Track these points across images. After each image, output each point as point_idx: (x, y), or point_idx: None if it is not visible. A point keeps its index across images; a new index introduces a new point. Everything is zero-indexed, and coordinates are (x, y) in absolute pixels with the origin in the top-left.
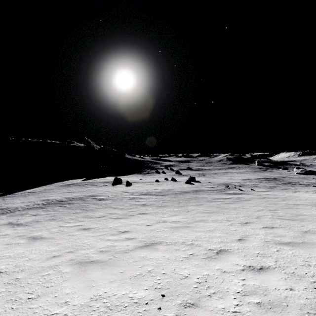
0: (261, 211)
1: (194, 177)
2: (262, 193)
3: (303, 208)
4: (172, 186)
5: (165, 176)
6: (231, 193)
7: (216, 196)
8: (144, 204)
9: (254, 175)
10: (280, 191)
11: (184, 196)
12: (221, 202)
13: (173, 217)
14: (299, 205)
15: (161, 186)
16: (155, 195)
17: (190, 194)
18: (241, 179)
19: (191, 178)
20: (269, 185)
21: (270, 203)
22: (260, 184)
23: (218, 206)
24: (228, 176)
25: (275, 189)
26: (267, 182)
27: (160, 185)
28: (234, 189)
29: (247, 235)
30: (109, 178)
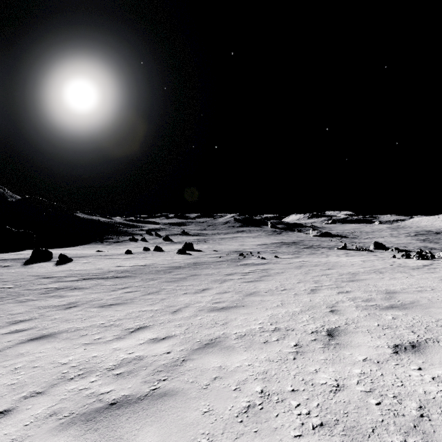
0: (320, 292)
1: (191, 243)
2: (292, 261)
3: (371, 278)
4: (152, 260)
5: (146, 244)
6: (251, 263)
7: (229, 270)
8: (74, 302)
9: (269, 239)
10: (311, 257)
11: (172, 275)
12: (241, 280)
13: (130, 340)
14: (358, 273)
15: (133, 260)
16: (114, 277)
17: (184, 270)
18: (255, 245)
19: (187, 246)
20: (292, 251)
21: (316, 274)
22: (281, 250)
23: (239, 290)
24: (239, 241)
25: (301, 254)
26: (287, 247)
27: (131, 258)
28: (252, 258)
29: (415, 424)
30: (30, 252)
